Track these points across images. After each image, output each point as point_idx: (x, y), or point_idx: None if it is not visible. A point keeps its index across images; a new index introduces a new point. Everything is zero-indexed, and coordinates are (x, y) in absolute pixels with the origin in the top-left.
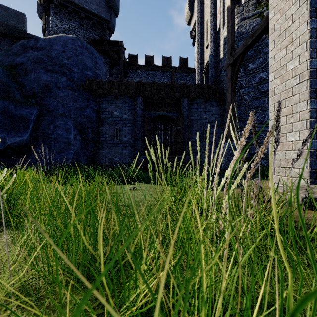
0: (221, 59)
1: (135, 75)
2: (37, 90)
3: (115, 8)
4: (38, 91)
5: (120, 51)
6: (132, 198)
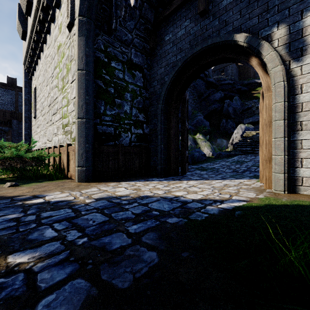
0: None
1: None
2: None
3: None
4: None
5: None
6: None
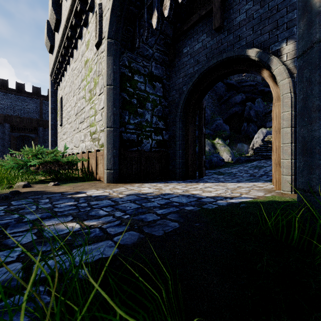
0: None
1: (6, 96)
2: None
3: None
4: None
5: None
6: None
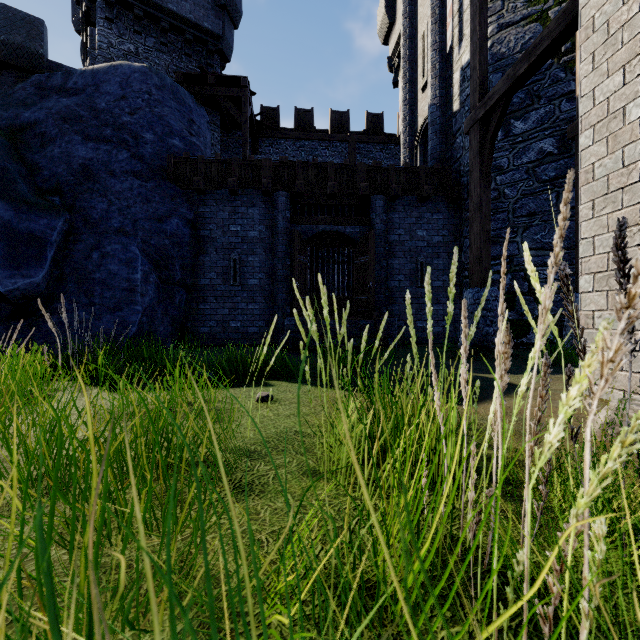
0: (454, 113)
1: (275, 148)
2: (67, 179)
3: (233, 10)
4: (69, 181)
5: (242, 98)
6: (261, 427)
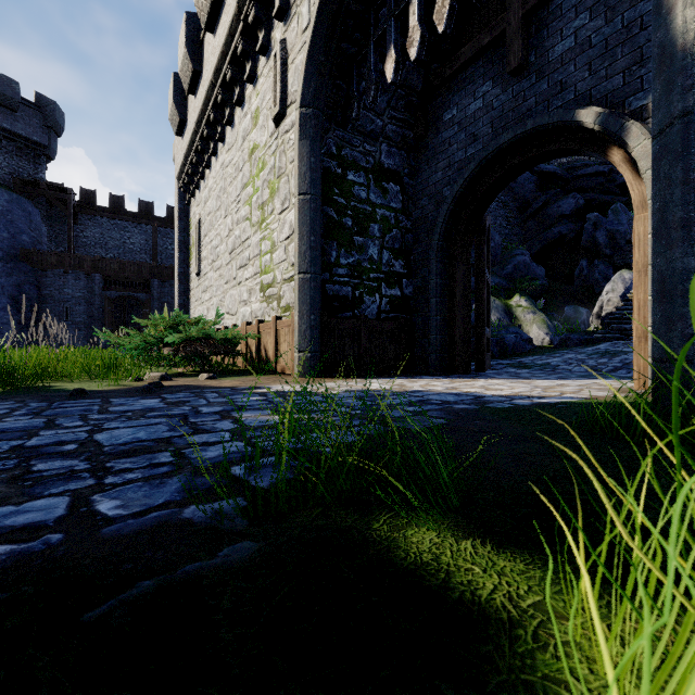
0: None
1: (93, 222)
2: None
3: (58, 128)
4: None
5: (68, 200)
6: None
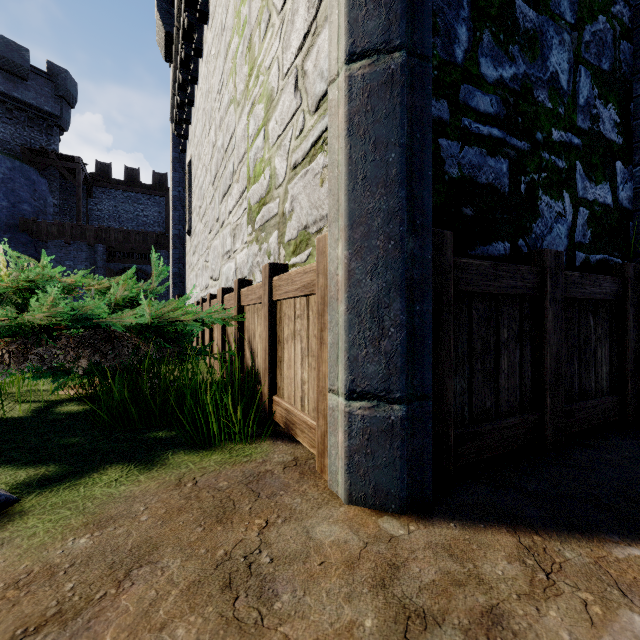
0: None
1: (107, 195)
2: None
3: (70, 98)
4: None
5: (76, 170)
6: None
